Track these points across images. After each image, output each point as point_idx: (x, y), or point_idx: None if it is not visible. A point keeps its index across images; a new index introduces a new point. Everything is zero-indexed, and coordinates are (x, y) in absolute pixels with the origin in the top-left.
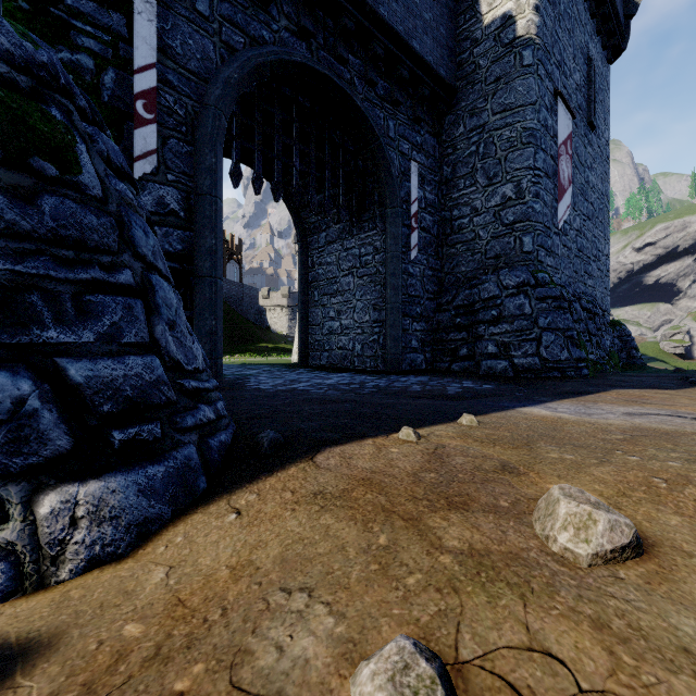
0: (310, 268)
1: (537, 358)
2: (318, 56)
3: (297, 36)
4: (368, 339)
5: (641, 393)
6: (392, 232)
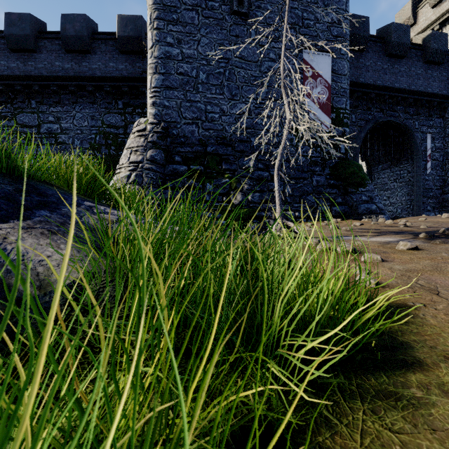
0: (372, 180)
1: None
2: (386, 114)
3: (379, 112)
4: (404, 207)
5: None
6: (416, 165)
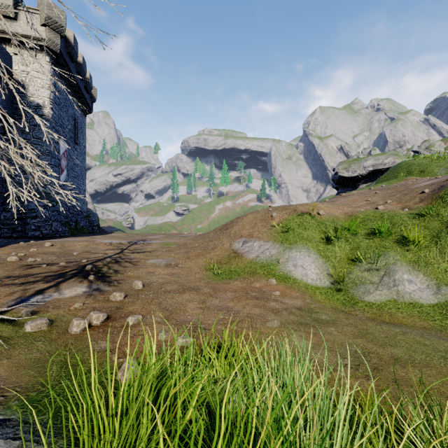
0: None
1: (51, 230)
2: None
3: None
4: None
5: (75, 237)
6: None
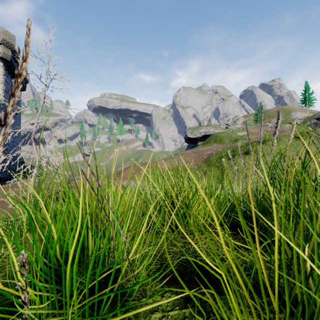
0: None
1: (6, 175)
2: None
3: None
4: None
5: (26, 179)
6: None
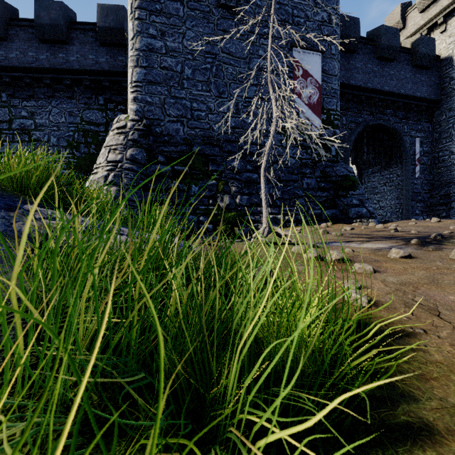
0: (363, 183)
1: None
2: (376, 117)
3: (369, 115)
4: (393, 211)
5: None
6: (406, 169)
